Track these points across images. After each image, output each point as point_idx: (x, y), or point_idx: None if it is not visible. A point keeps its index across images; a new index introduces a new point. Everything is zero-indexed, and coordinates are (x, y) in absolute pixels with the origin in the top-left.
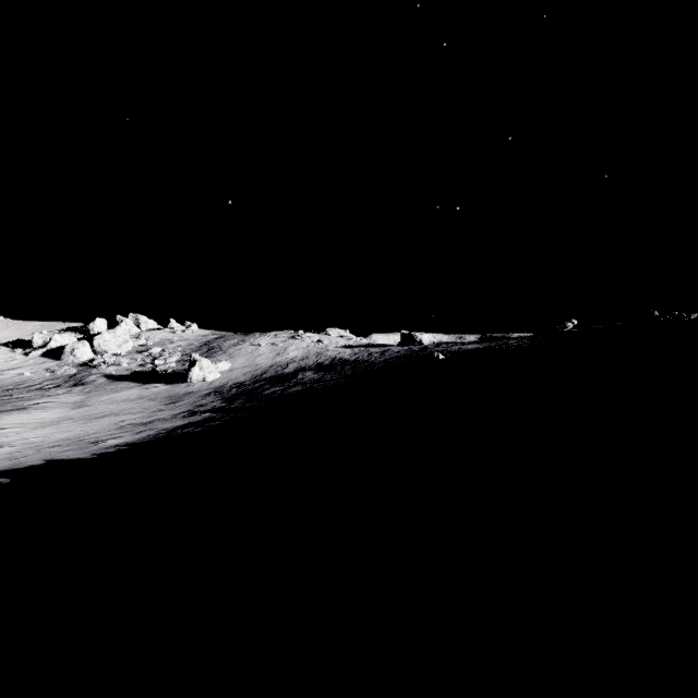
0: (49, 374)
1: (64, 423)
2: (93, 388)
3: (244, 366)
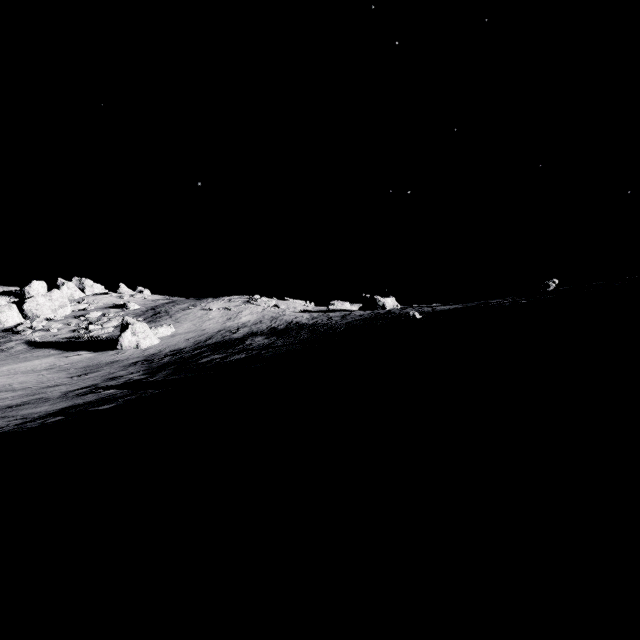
0: None
1: None
2: (3, 357)
3: (189, 332)
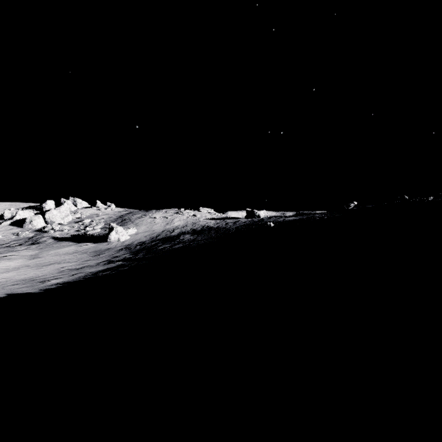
0: (15, 237)
1: (23, 269)
2: (44, 246)
3: (145, 231)
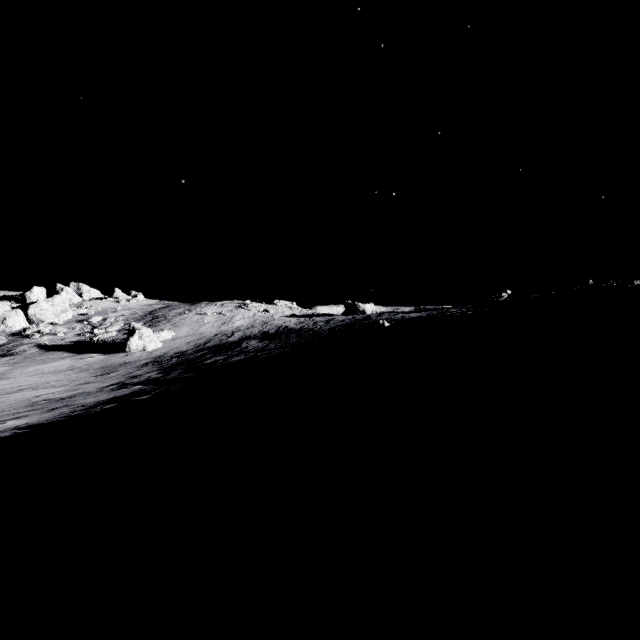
0: None
1: None
2: (21, 359)
3: (188, 335)
